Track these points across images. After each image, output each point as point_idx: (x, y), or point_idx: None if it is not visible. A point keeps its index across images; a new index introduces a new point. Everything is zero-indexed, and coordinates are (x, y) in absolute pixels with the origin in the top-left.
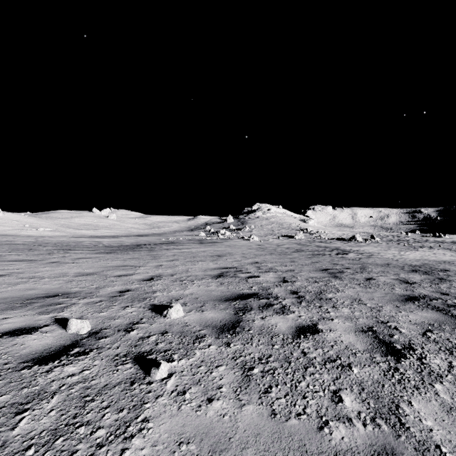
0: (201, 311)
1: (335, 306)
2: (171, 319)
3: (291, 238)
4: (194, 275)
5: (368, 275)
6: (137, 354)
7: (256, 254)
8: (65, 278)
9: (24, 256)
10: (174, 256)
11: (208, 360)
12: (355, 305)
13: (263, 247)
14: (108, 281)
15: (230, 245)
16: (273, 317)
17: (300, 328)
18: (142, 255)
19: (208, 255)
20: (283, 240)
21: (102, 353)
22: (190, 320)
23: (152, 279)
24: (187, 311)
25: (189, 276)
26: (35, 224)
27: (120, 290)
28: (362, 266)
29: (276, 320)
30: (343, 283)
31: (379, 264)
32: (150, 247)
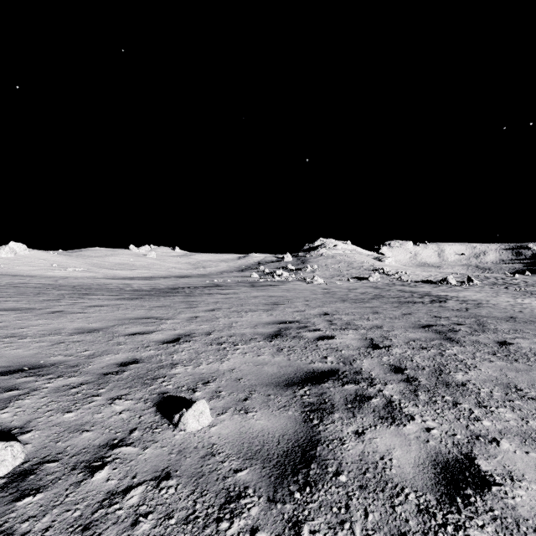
0: (244, 410)
1: (481, 402)
2: (185, 433)
3: (364, 280)
4: (240, 334)
5: (497, 336)
6: None
7: (324, 301)
8: (54, 337)
9: (23, 303)
10: (216, 303)
11: None
12: (516, 400)
13: (331, 292)
14: (113, 342)
15: (289, 289)
16: (377, 431)
17: (443, 469)
18: (176, 302)
19: (260, 302)
20: (355, 283)
21: None
22: (221, 438)
23: (178, 340)
24: (218, 412)
25: (231, 335)
26: (64, 263)
27: (123, 360)
28: (477, 320)
29: (385, 440)
30: (467, 352)
31: (500, 318)
32: (189, 291)
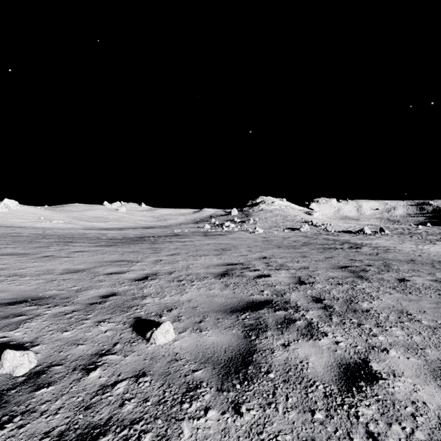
0: (199, 330)
1: (379, 323)
2: (155, 346)
3: (296, 230)
4: (195, 273)
5: (398, 274)
6: (83, 431)
7: (263, 247)
8: (48, 276)
9: (20, 249)
10: (176, 249)
11: None
12: (406, 322)
13: (269, 240)
14: (95, 280)
15: (235, 237)
16: (299, 344)
17: (345, 369)
18: (143, 248)
19: (212, 248)
20: (289, 232)
21: (25, 426)
22: (182, 349)
23: (146, 278)
24: (179, 331)
25: (189, 274)
26: (50, 216)
27: (104, 294)
28: (384, 262)
29: (304, 350)
30: (373, 287)
31: (403, 260)
32: (153, 240)
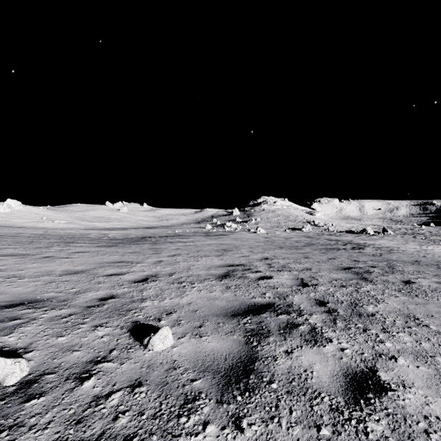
0: (199, 335)
1: (385, 328)
2: (153, 352)
3: (298, 230)
4: (196, 274)
5: (403, 276)
6: None
7: (265, 248)
8: (47, 277)
9: (20, 250)
10: (177, 250)
11: None
12: (413, 327)
13: (271, 240)
14: (94, 282)
15: (236, 238)
16: (303, 351)
17: (352, 379)
18: (144, 249)
19: (213, 249)
20: (291, 233)
21: None
22: (180, 356)
23: (146, 280)
24: (178, 336)
25: (189, 275)
26: (52, 216)
27: (103, 296)
28: (388, 263)
29: (308, 357)
30: (378, 289)
31: (407, 262)
32: (155, 240)
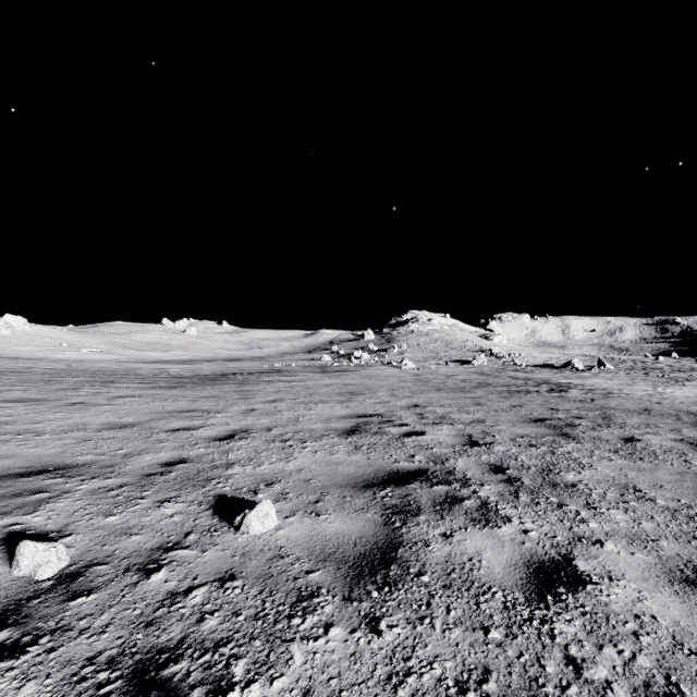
0: (316, 513)
1: (590, 503)
2: (249, 536)
3: (467, 364)
4: (308, 429)
5: (624, 431)
6: (144, 657)
7: (414, 390)
8: (79, 433)
9: (32, 393)
10: (277, 393)
11: (322, 690)
12: (632, 502)
13: (423, 379)
14: (153, 440)
15: (370, 375)
16: (468, 533)
17: (536, 570)
18: (226, 391)
19: (334, 392)
20: (455, 367)
21: (58, 649)
22: (289, 541)
23: (232, 437)
24: (285, 515)
25: (298, 430)
26: (77, 342)
27: (167, 460)
28: (603, 413)
29: (475, 542)
30: (584, 449)
31: (632, 410)
32: (242, 378)
